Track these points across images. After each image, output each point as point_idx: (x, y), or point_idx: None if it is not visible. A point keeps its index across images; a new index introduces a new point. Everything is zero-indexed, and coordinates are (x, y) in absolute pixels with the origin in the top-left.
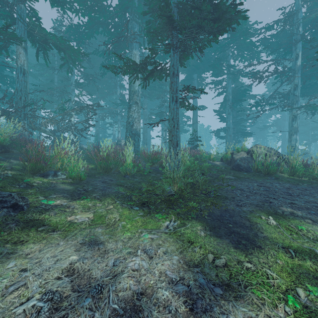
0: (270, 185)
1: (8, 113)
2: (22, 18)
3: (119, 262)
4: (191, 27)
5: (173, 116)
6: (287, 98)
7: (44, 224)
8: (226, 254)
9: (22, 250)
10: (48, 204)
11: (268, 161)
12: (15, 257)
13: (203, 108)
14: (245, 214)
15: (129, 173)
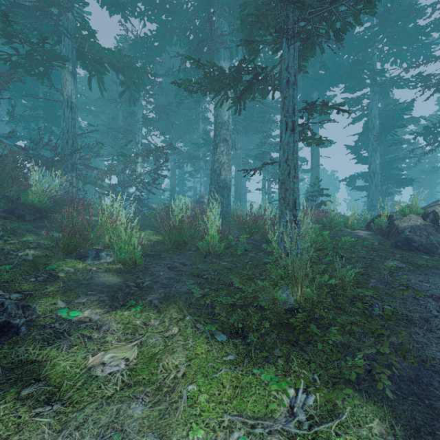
0: None
1: (51, 164)
2: (68, 30)
3: None
4: None
5: (287, 155)
6: None
7: (40, 377)
8: None
9: None
10: (67, 320)
11: None
12: None
13: (328, 143)
14: None
15: (214, 251)
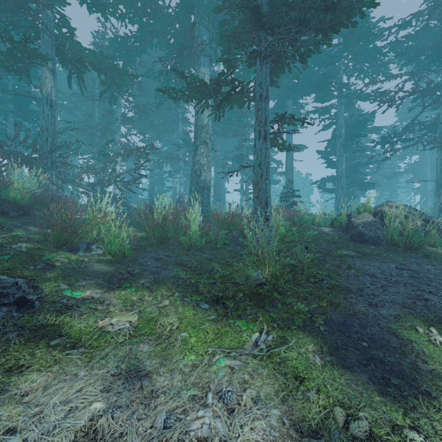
0: (418, 268)
1: (30, 161)
2: (48, 28)
3: (174, 419)
4: (289, 23)
5: (260, 160)
6: (432, 130)
7: (62, 334)
8: (367, 407)
9: (16, 386)
10: (73, 298)
11: (410, 228)
12: (2, 401)
13: (301, 148)
14: (386, 322)
15: (195, 245)
